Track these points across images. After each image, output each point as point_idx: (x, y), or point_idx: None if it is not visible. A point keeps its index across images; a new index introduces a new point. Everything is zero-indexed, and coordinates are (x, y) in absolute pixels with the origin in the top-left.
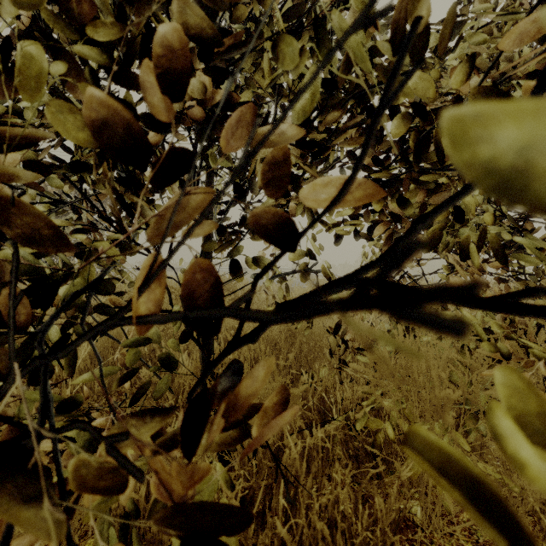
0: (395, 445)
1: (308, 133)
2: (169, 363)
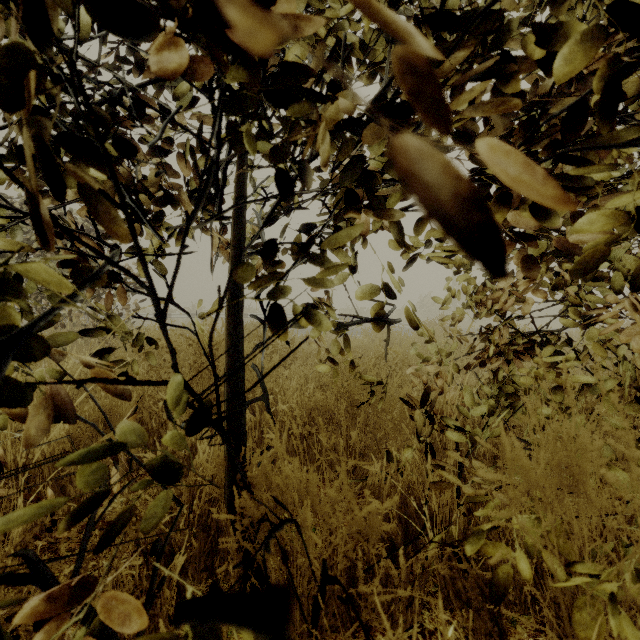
0: (533, 589)
1: (396, 94)
2: (169, 470)
